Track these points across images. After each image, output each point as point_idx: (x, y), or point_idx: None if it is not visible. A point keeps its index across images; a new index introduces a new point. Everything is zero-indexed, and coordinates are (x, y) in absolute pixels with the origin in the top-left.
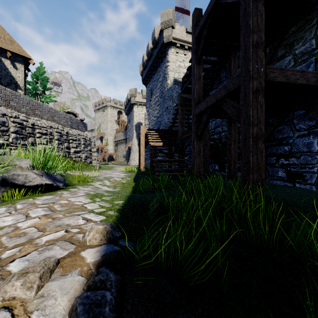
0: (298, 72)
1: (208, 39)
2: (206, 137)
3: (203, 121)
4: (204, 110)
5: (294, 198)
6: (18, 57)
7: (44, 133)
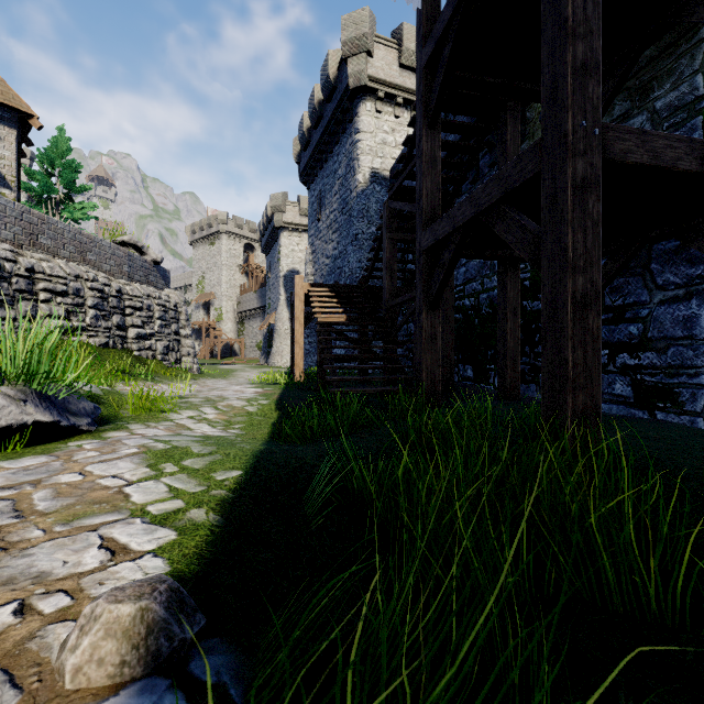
0: (681, 141)
1: (455, 72)
2: (447, 304)
3: (443, 265)
4: (447, 238)
5: (674, 453)
6: (1, 111)
7: (59, 292)
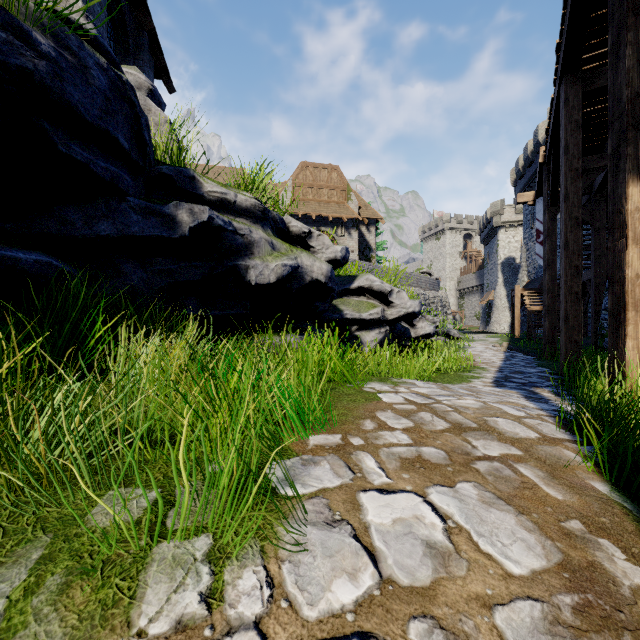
0: None
1: None
2: None
3: None
4: None
5: None
6: (371, 221)
7: None
